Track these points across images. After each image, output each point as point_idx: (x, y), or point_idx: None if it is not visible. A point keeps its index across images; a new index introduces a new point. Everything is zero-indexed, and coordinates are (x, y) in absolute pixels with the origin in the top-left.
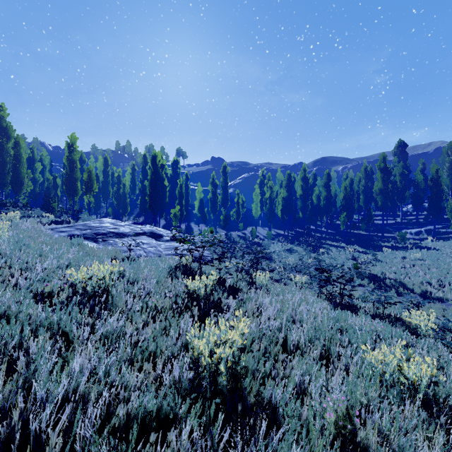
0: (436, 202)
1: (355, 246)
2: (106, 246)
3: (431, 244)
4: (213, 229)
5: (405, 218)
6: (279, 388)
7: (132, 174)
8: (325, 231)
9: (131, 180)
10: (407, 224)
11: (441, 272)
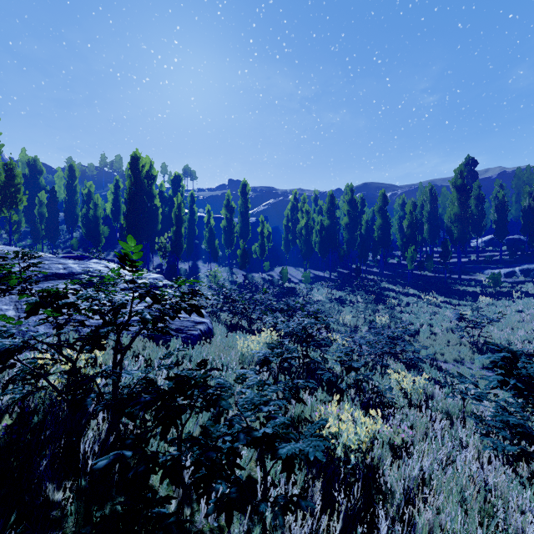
0: None
1: (433, 294)
2: None
3: None
4: (228, 269)
5: (480, 255)
6: None
7: (114, 192)
8: (378, 272)
9: (113, 201)
10: (488, 263)
11: None
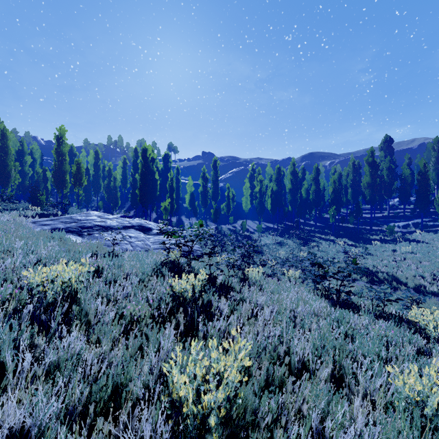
0: (423, 195)
1: (345, 239)
2: (91, 239)
3: (420, 237)
4: (204, 222)
5: (392, 212)
6: (290, 436)
7: (123, 167)
8: (314, 224)
9: (122, 174)
10: (394, 218)
11: (433, 266)
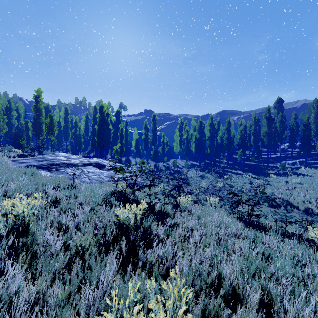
0: (307, 141)
1: (249, 173)
2: (58, 174)
3: (304, 171)
4: (145, 161)
5: (283, 153)
6: None
7: (86, 120)
8: (226, 162)
9: (85, 125)
10: (285, 158)
11: (317, 193)
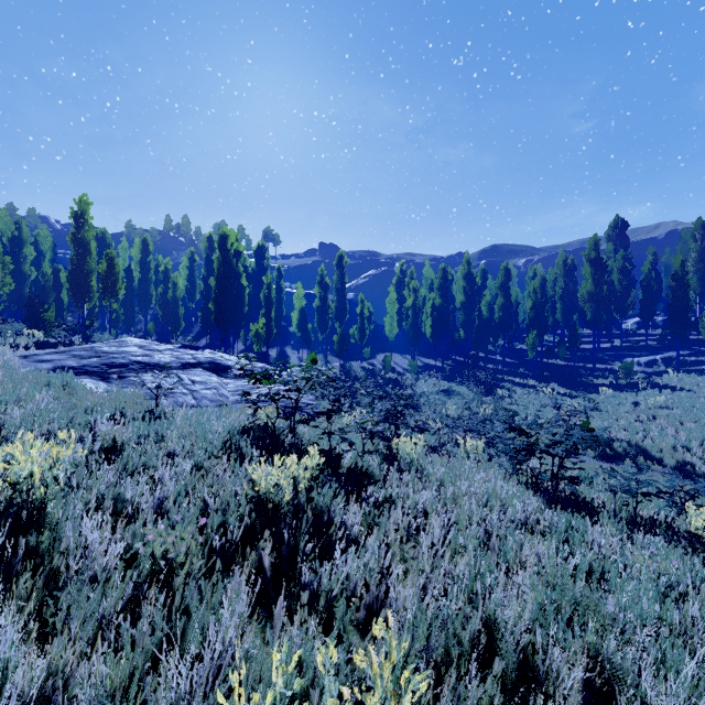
0: (681, 313)
1: (553, 385)
2: (123, 387)
3: (675, 380)
4: (322, 357)
5: (627, 340)
6: None
7: (189, 267)
8: (501, 360)
9: (188, 277)
10: (632, 350)
11: (704, 430)
